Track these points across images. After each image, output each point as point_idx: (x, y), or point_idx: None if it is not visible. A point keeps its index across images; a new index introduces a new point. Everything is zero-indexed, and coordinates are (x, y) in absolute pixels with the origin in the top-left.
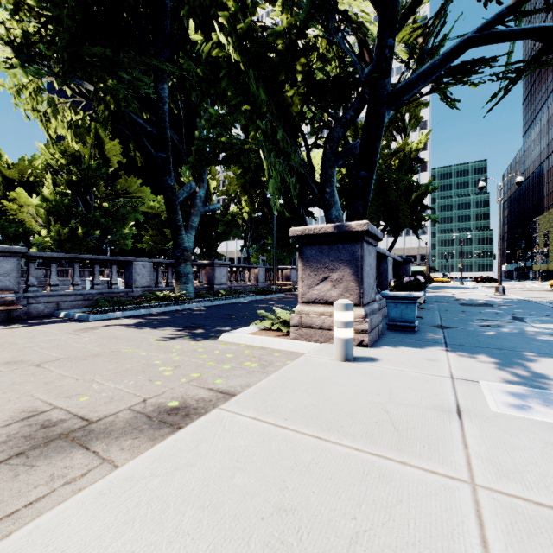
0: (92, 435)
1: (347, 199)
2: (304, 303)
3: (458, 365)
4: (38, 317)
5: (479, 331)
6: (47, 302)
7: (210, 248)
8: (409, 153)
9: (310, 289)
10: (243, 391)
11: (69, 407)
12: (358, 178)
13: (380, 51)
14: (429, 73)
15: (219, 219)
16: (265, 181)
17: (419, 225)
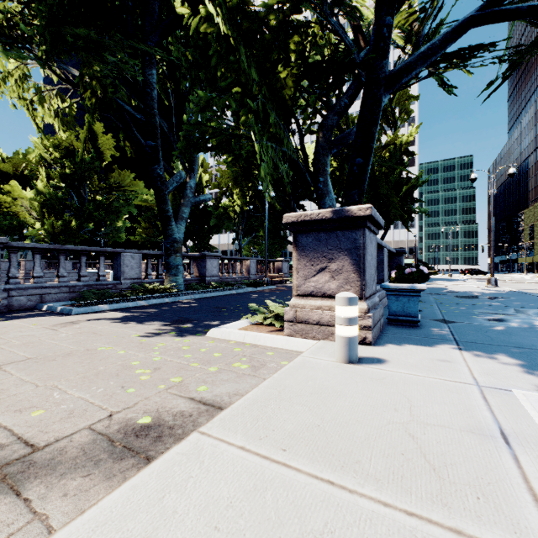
0: (31, 470)
1: (340, 190)
2: (299, 296)
3: (479, 368)
4: (19, 310)
5: (487, 326)
6: (29, 295)
7: (202, 241)
8: (399, 146)
9: (306, 280)
10: (229, 405)
11: (15, 425)
12: (353, 165)
13: (378, 30)
14: (428, 53)
15: (212, 212)
16: (257, 174)
17: (409, 217)
